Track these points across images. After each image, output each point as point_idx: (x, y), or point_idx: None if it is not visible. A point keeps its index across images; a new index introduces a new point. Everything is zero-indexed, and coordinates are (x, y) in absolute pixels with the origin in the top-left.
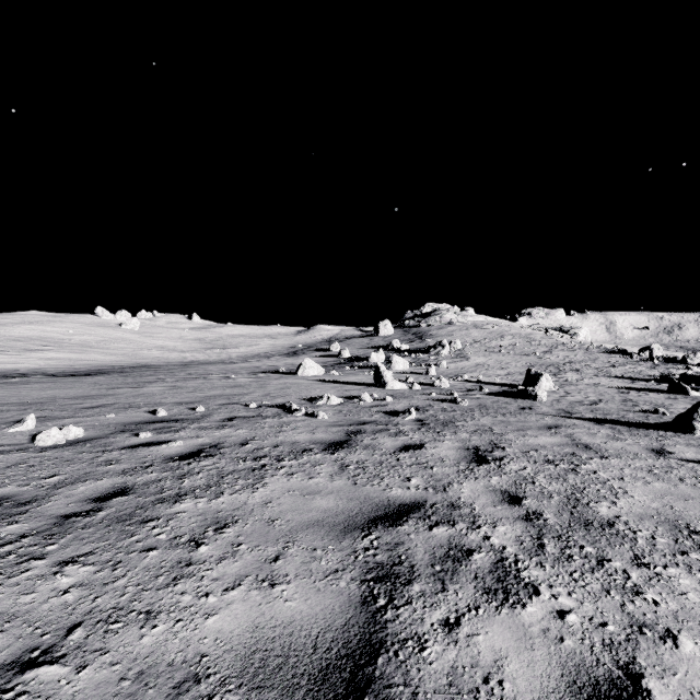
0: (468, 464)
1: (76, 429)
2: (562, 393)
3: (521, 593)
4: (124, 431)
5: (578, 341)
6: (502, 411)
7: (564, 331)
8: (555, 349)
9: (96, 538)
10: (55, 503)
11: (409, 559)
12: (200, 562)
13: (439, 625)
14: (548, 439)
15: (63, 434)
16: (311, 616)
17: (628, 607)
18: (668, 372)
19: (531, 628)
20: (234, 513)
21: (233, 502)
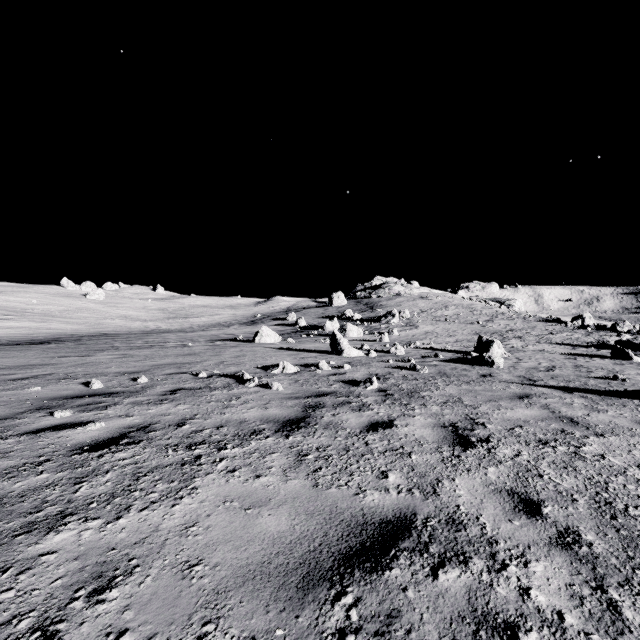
0: (452, 448)
1: None
2: (514, 359)
3: None
4: (40, 409)
5: (514, 311)
6: (464, 379)
7: (501, 303)
8: (495, 318)
9: None
10: None
11: None
12: None
13: None
14: (526, 411)
15: None
16: None
17: None
18: (603, 339)
19: None
20: (133, 551)
21: (139, 527)
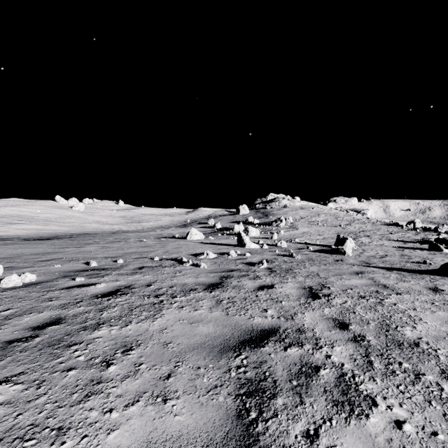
0: (306, 299)
1: (30, 275)
2: (361, 250)
3: (362, 404)
4: (65, 276)
5: (367, 218)
6: (324, 262)
7: (358, 212)
8: (353, 223)
9: (29, 360)
10: (3, 331)
11: (272, 375)
12: (108, 380)
13: (301, 436)
14: (358, 281)
15: (21, 279)
16: (195, 430)
17: None
18: (426, 237)
19: (377, 438)
20: (138, 338)
21: (138, 329)
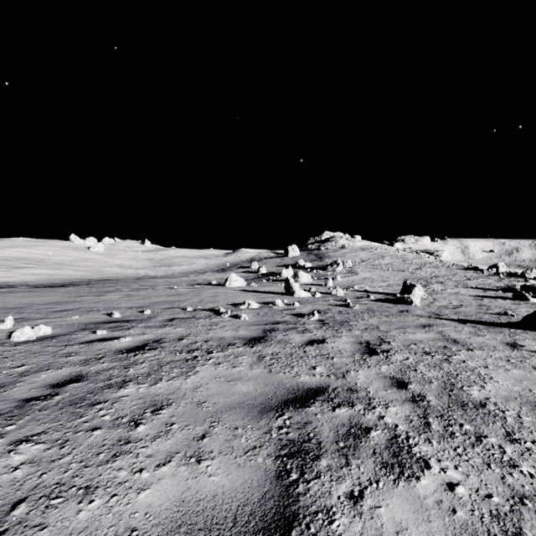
0: (362, 355)
1: (45, 327)
2: (431, 299)
3: (414, 467)
4: (84, 329)
5: (441, 261)
6: (386, 314)
7: (430, 253)
8: (423, 266)
9: (50, 419)
10: (19, 389)
11: (317, 436)
12: (137, 440)
13: (345, 497)
14: (424, 335)
15: (34, 332)
16: (231, 490)
17: (508, 479)
18: (511, 284)
19: (425, 500)
20: (169, 397)
21: (169, 387)
